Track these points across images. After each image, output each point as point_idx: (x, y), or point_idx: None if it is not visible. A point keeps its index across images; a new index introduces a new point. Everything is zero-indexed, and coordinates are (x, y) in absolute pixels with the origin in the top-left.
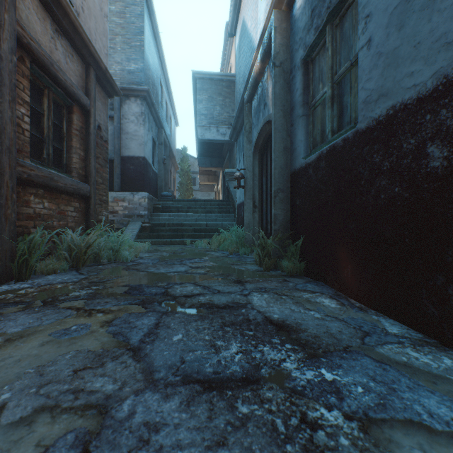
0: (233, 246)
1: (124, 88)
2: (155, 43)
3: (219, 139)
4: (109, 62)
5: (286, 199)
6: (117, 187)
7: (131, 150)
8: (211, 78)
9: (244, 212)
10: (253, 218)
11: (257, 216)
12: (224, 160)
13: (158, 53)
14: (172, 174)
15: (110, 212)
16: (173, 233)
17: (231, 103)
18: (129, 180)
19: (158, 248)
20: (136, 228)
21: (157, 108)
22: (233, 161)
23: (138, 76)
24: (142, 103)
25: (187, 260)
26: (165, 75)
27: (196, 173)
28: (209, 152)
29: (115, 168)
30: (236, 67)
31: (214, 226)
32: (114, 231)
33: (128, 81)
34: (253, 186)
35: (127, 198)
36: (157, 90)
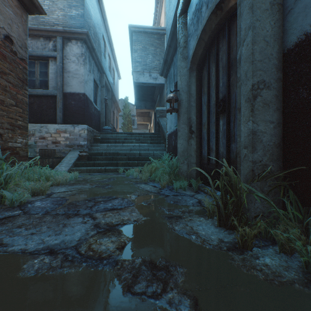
0: (166, 178)
1: (65, 30)
2: (97, 1)
3: (151, 82)
4: (52, 8)
5: (274, 101)
6: (60, 120)
7: (72, 87)
8: (145, 32)
9: (178, 139)
10: (188, 145)
11: (194, 143)
12: (155, 103)
13: (100, 11)
14: (115, 115)
15: (53, 142)
16: (108, 161)
17: (161, 52)
18: (70, 114)
19: (89, 177)
20: (75, 157)
21: (99, 57)
22: (163, 101)
23: (78, 21)
24: (82, 45)
25: (103, 203)
26: (107, 33)
27: (135, 116)
28: (144, 97)
29: (58, 103)
30: (167, 8)
31: (147, 155)
32: (51, 159)
33: (70, 26)
34: (188, 108)
35: (68, 130)
36: (99, 42)
